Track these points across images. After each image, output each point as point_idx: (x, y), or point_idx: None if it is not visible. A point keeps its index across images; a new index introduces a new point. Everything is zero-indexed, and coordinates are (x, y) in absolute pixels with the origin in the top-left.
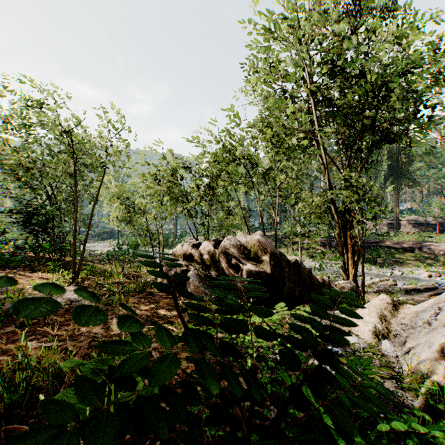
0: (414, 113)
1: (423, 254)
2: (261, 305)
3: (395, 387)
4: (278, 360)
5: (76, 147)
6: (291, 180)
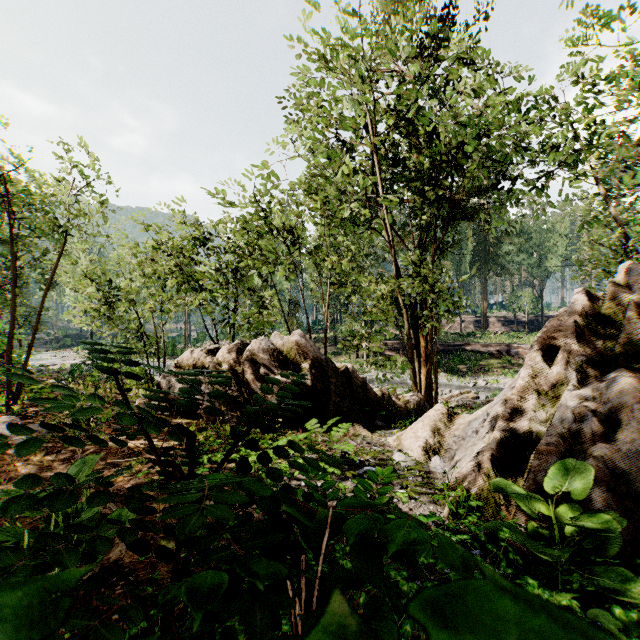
0: (492, 185)
1: (511, 358)
2: (298, 428)
3: (429, 501)
4: (302, 486)
5: (14, 197)
6: (345, 262)
